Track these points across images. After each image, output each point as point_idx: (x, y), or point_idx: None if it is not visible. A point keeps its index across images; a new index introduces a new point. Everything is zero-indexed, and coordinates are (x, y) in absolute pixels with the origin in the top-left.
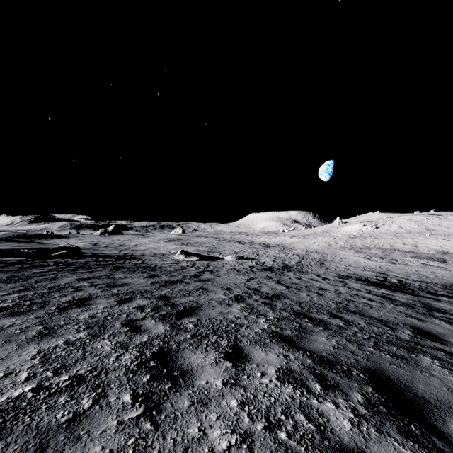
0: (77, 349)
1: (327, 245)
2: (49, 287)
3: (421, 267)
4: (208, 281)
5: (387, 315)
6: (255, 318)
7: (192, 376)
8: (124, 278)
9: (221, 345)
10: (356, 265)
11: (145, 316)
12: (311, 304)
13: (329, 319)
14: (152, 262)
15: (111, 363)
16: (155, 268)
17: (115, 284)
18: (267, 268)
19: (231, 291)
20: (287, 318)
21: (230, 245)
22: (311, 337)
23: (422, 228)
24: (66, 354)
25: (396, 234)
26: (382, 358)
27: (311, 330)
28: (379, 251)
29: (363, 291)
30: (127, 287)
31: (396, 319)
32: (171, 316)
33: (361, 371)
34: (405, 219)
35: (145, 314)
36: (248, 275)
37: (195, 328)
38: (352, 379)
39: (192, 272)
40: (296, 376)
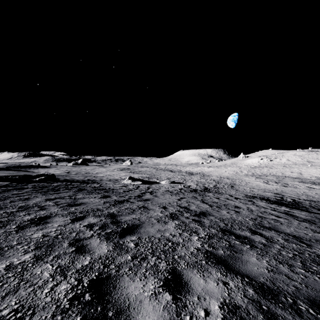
0: (15, 276)
1: (235, 173)
2: (19, 207)
3: (307, 190)
4: (148, 200)
5: (297, 231)
6: (189, 235)
7: (129, 317)
8: (83, 198)
9: (160, 268)
10: (258, 188)
11: (92, 234)
12: (233, 221)
13: (251, 236)
14: (107, 185)
15: (43, 297)
16: (108, 190)
17: (74, 204)
18: (192, 190)
19: (167, 210)
20: (216, 235)
21: (164, 173)
22: (243, 258)
23: (304, 160)
24: (0, 284)
25: (285, 165)
26: (319, 283)
27: (240, 248)
28: (273, 177)
29: (269, 209)
30: (83, 206)
31: (307, 235)
32: (115, 234)
33: (308, 305)
34: (291, 154)
35: (93, 232)
36: (178, 196)
37: (136, 247)
38: (304, 318)
39: (137, 193)
40: (243, 315)
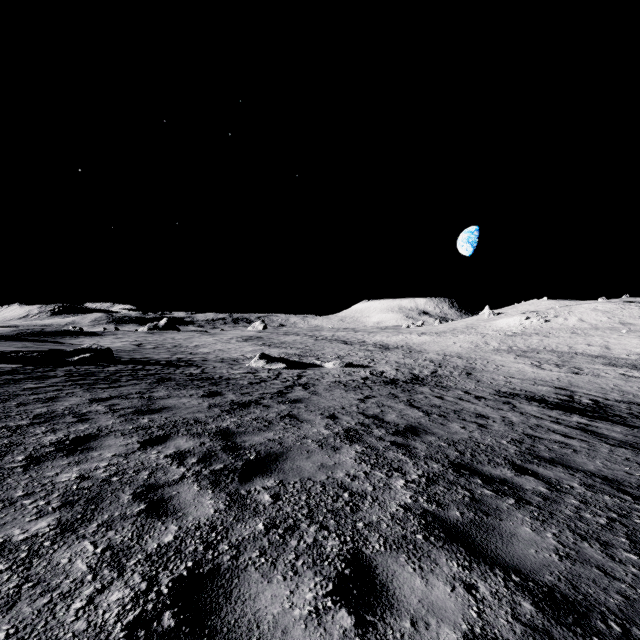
0: (12, 570)
1: (473, 347)
2: (36, 415)
3: (621, 380)
4: (300, 402)
5: (610, 467)
6: (386, 477)
7: None
8: (167, 398)
9: (327, 552)
10: (521, 377)
11: (184, 474)
12: (474, 446)
13: (516, 478)
14: (217, 371)
15: (69, 620)
16: (219, 381)
17: (149, 409)
18: (388, 381)
19: (338, 421)
20: (443, 476)
21: (332, 347)
22: (504, 527)
23: (614, 321)
24: None
25: (575, 331)
26: None
27: (496, 506)
28: (552, 356)
29: (547, 420)
30: (166, 413)
31: (631, 476)
32: (232, 475)
33: None
34: (588, 309)
35: (184, 470)
36: (361, 392)
37: (275, 503)
38: None
39: (276, 387)
40: None
